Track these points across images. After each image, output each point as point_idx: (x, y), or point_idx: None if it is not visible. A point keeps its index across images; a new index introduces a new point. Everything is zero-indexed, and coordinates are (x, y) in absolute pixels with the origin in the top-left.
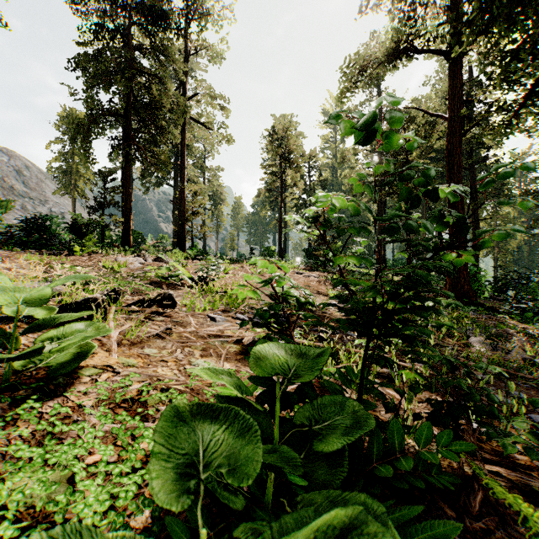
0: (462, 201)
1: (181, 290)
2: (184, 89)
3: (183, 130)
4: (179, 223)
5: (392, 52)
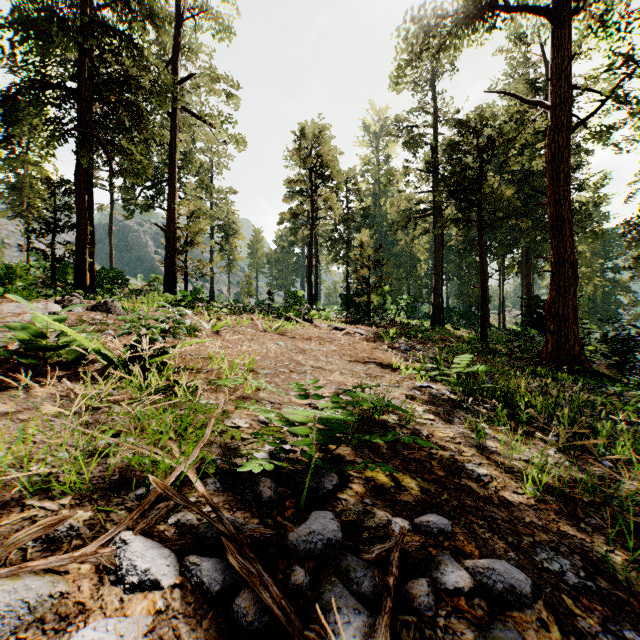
0: (571, 225)
1: (54, 385)
2: (175, 67)
3: (172, 125)
4: (167, 256)
5: (473, 6)
